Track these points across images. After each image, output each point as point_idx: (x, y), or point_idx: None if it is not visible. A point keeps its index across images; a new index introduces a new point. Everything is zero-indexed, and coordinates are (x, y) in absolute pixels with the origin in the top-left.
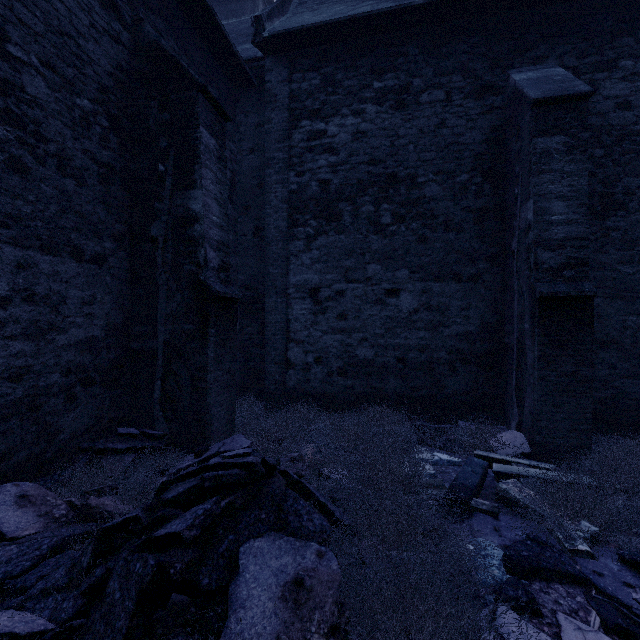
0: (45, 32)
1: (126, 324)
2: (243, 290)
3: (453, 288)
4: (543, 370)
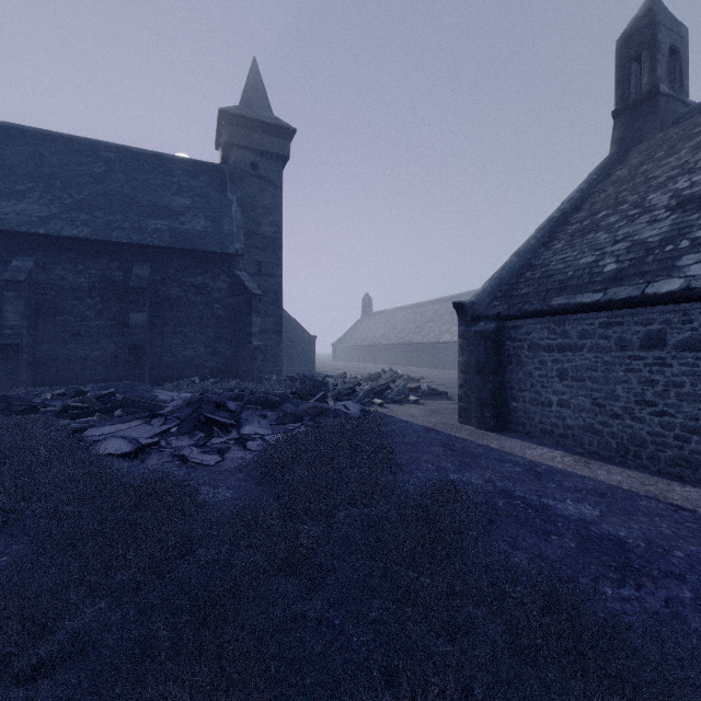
0: None
1: None
2: None
3: None
4: (3, 367)
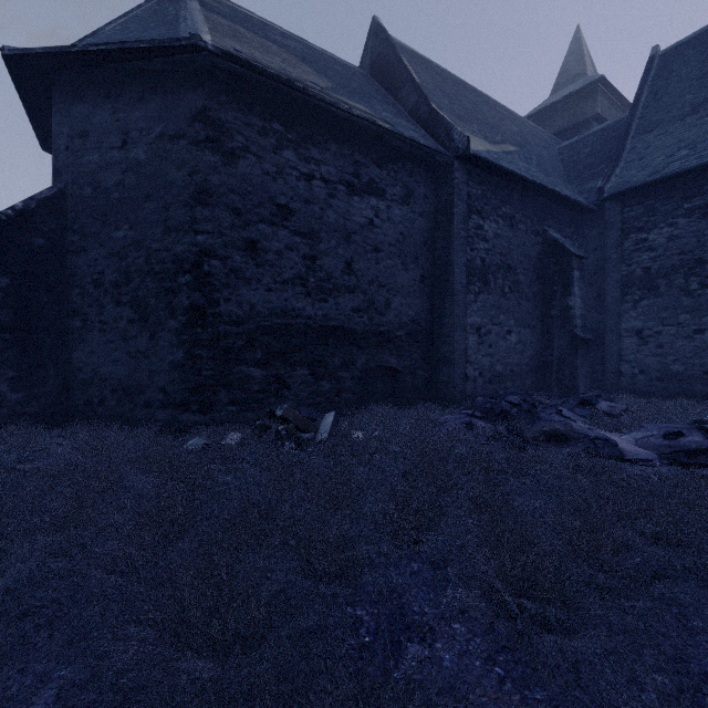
0: (522, 259)
1: (540, 350)
2: (588, 332)
3: None
4: None
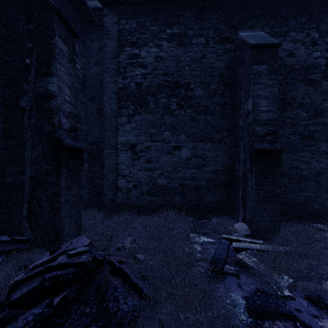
0: None
1: (1, 165)
2: (90, 145)
3: (209, 146)
4: (257, 190)
